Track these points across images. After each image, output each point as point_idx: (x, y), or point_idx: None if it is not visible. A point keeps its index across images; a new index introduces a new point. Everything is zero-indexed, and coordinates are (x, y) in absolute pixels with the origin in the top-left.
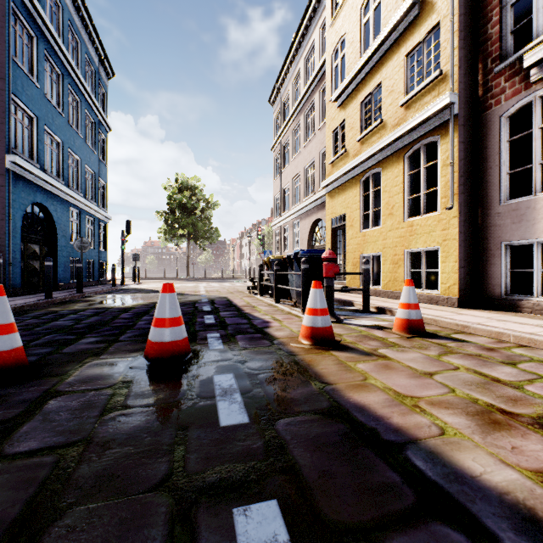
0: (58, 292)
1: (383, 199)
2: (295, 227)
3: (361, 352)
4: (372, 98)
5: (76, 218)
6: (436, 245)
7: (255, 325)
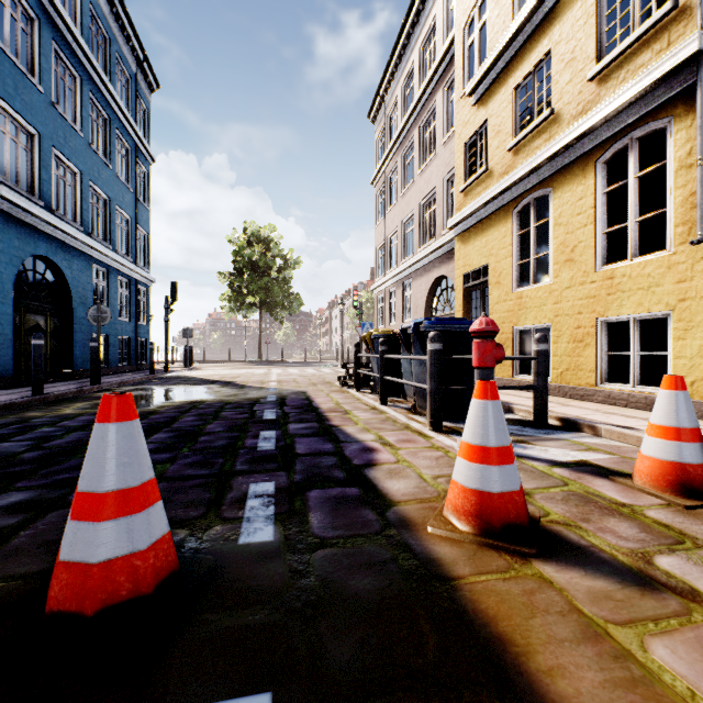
0: (67, 383)
1: (556, 238)
2: (406, 290)
3: (615, 569)
4: (534, 80)
5: (103, 279)
6: (663, 309)
7: (348, 458)
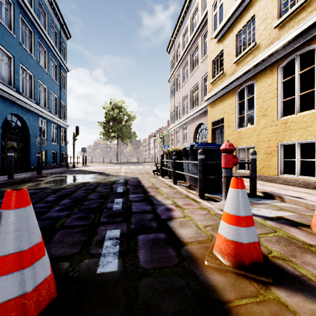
0: (26, 173)
1: (257, 104)
2: (184, 130)
3: None
4: (246, 29)
5: (44, 125)
6: (313, 138)
7: (158, 214)
